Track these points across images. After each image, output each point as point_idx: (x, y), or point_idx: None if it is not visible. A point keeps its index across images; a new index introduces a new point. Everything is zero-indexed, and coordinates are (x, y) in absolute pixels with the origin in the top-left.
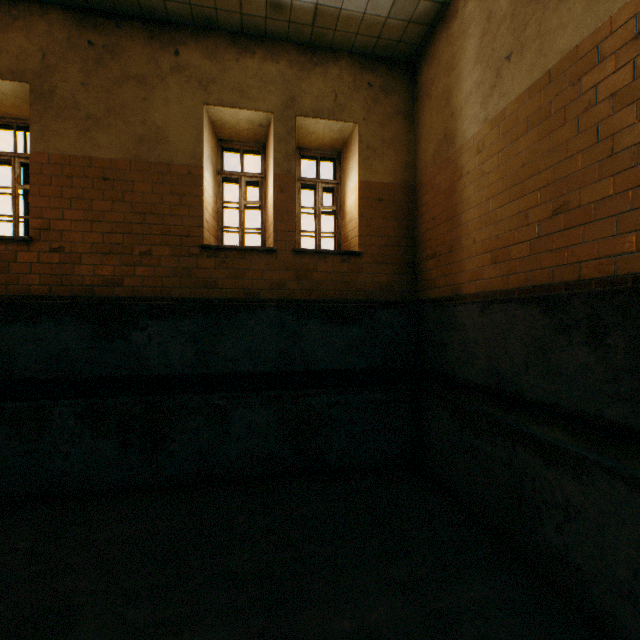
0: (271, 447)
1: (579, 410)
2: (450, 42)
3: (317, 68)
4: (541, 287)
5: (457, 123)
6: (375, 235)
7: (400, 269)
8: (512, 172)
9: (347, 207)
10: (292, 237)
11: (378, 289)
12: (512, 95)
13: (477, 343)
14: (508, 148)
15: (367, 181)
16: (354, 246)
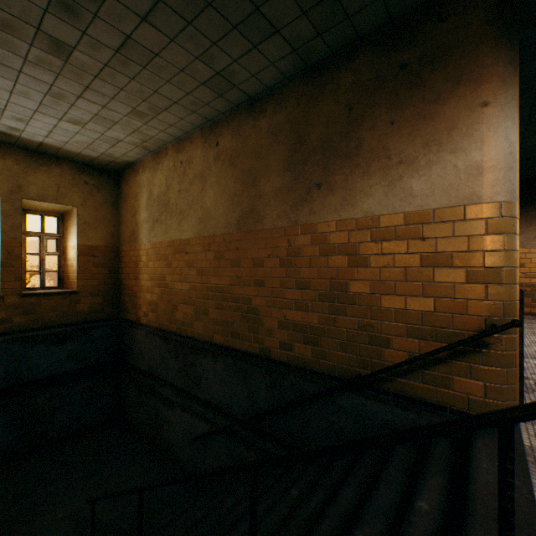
0: (0, 442)
1: (173, 383)
2: (136, 184)
3: (43, 167)
4: (166, 330)
5: (139, 231)
6: (91, 278)
7: (109, 298)
8: (158, 274)
9: (69, 256)
10: (19, 285)
11: (93, 312)
12: (158, 239)
13: (145, 350)
14: (157, 262)
15: (85, 244)
16: (74, 285)
